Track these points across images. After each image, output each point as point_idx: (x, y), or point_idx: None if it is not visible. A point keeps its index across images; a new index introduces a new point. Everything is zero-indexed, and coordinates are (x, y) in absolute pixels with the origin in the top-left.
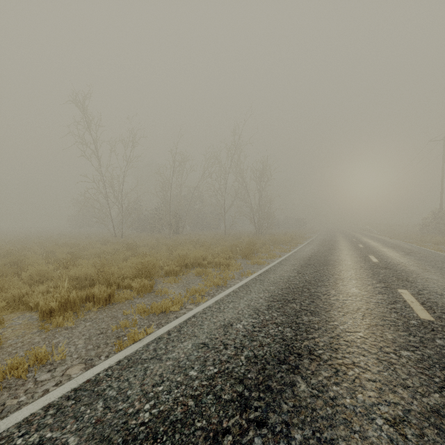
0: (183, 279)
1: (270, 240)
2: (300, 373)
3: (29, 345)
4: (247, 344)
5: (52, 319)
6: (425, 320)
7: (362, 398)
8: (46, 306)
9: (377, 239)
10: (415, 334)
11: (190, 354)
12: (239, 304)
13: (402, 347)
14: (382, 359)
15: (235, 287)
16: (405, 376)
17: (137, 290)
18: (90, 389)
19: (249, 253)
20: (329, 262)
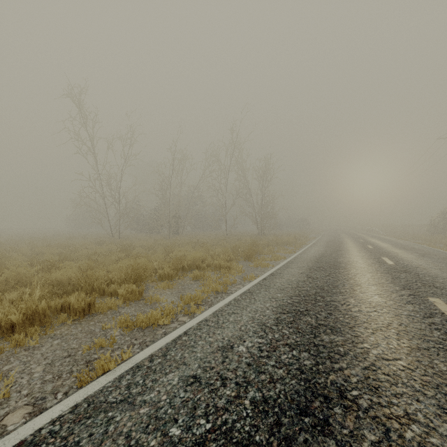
0: (178, 283)
1: (274, 241)
2: (333, 433)
3: None
4: (252, 378)
5: (12, 336)
6: None
7: None
8: (5, 320)
9: (385, 240)
10: None
11: (174, 396)
12: (241, 317)
13: None
14: (446, 407)
15: (236, 294)
16: None
17: (123, 298)
18: None
19: (252, 254)
20: (340, 264)
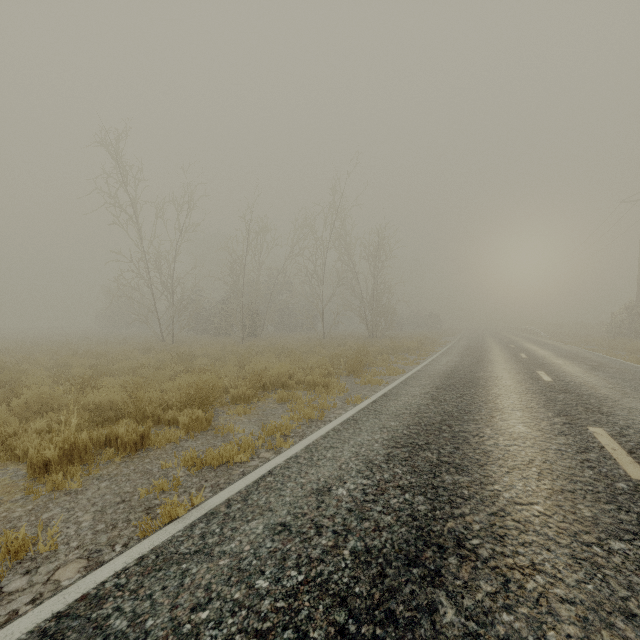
0: (258, 408)
1: (390, 347)
2: (444, 584)
3: (3, 524)
4: (354, 526)
5: (47, 477)
6: (639, 481)
7: (556, 639)
8: (38, 457)
9: (546, 345)
10: (628, 509)
11: (259, 546)
12: (342, 453)
13: (611, 533)
14: (581, 556)
15: (336, 422)
16: (623, 592)
17: (186, 428)
18: (85, 614)
19: (359, 367)
20: (478, 381)
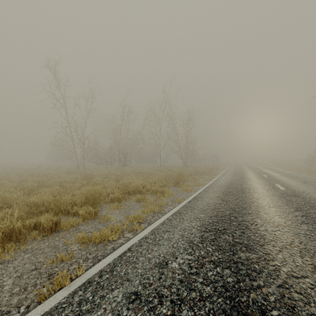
0: (125, 205)
1: (195, 171)
2: None
3: None
4: (185, 296)
5: None
6: None
7: None
8: None
9: (275, 170)
10: None
11: (118, 314)
12: (173, 235)
13: None
14: None
15: (169, 214)
16: None
17: (83, 217)
18: None
19: (180, 182)
20: (245, 190)
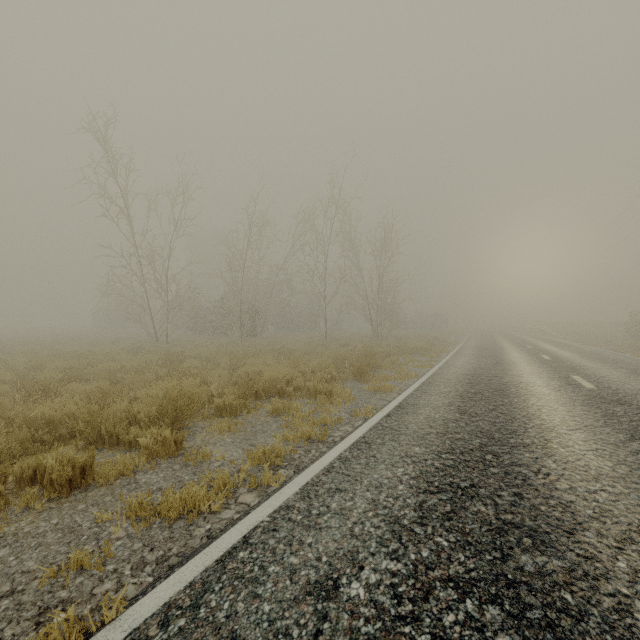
0: (246, 422)
1: (397, 348)
2: None
3: None
4: None
5: None
6: None
7: None
8: None
9: (565, 346)
10: None
11: None
12: (353, 501)
13: None
14: None
15: (343, 446)
16: None
17: (148, 453)
18: None
19: (366, 370)
20: (508, 389)
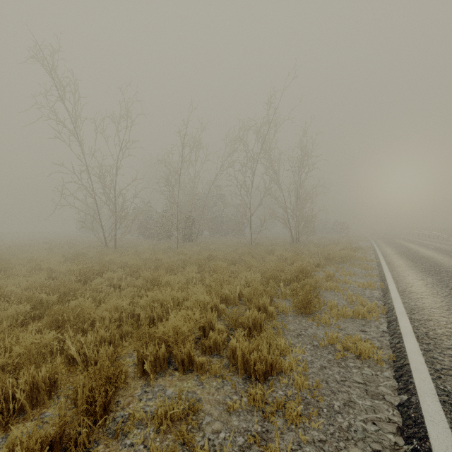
0: None
1: (323, 256)
2: None
3: None
4: None
5: None
6: None
7: None
8: None
9: None
10: None
11: None
12: None
13: None
14: None
15: None
16: None
17: None
18: None
19: (313, 302)
20: None
